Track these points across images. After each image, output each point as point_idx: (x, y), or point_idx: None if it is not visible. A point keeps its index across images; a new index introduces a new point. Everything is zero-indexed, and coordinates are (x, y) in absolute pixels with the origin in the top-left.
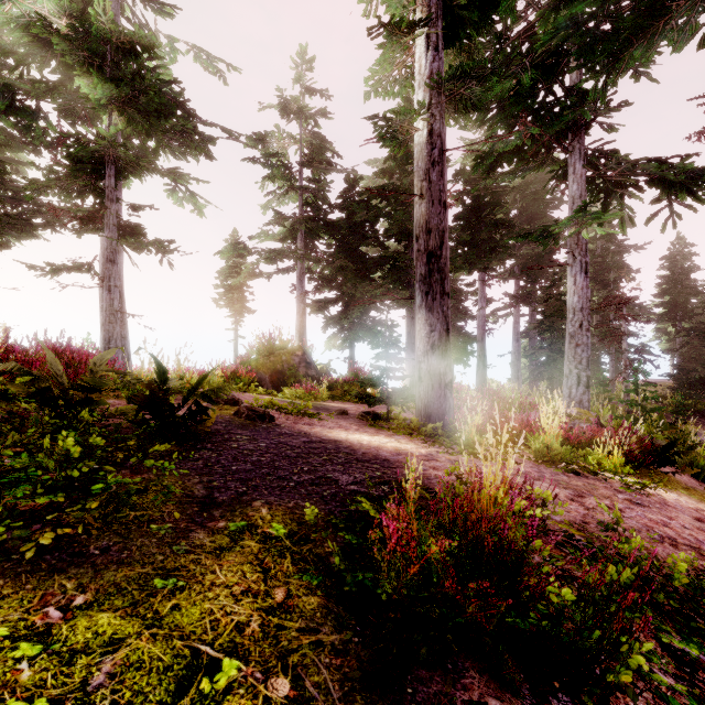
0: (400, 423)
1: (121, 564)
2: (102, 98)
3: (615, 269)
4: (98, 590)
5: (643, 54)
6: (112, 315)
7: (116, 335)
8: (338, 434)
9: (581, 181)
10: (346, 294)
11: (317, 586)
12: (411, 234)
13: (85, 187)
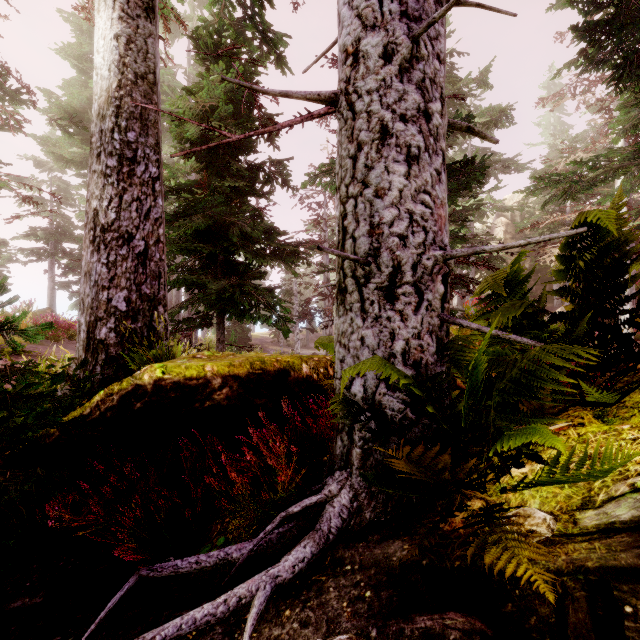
0: None
1: None
2: None
3: None
4: None
5: None
6: None
7: None
8: None
9: None
10: None
11: None
12: None
13: None
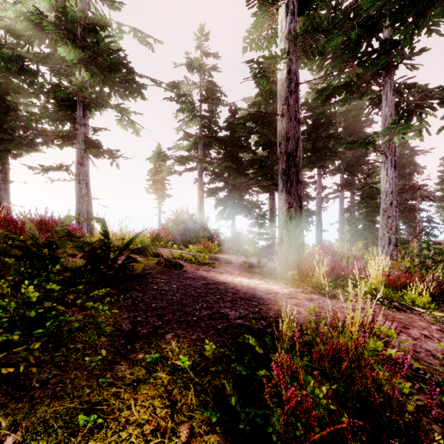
0: (268, 270)
1: (54, 398)
2: (74, 59)
3: (409, 166)
4: (28, 429)
5: (435, 16)
6: (81, 198)
7: (83, 211)
8: (226, 278)
9: (391, 104)
10: (229, 184)
11: (216, 422)
12: (272, 144)
13: (64, 117)
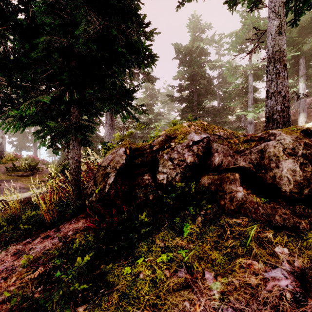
0: None
1: None
2: None
3: None
4: None
5: None
6: None
7: None
8: None
9: None
10: (19, 140)
11: None
12: None
13: None
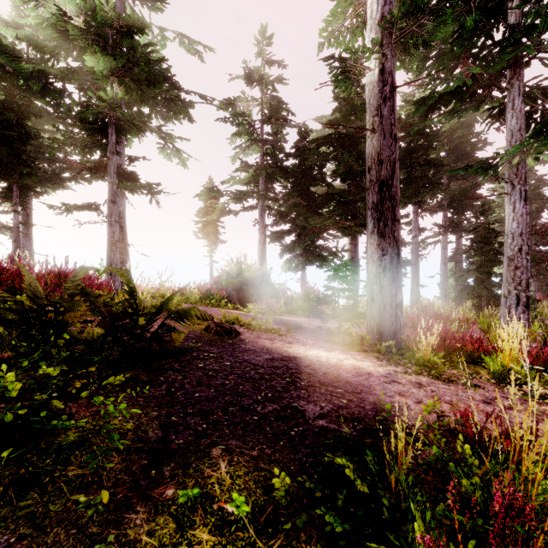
0: (353, 340)
1: None
2: (104, 70)
3: (537, 200)
4: None
5: None
6: (113, 245)
7: (116, 260)
8: (297, 350)
9: (520, 115)
10: (299, 226)
11: None
12: (355, 173)
13: (93, 144)
